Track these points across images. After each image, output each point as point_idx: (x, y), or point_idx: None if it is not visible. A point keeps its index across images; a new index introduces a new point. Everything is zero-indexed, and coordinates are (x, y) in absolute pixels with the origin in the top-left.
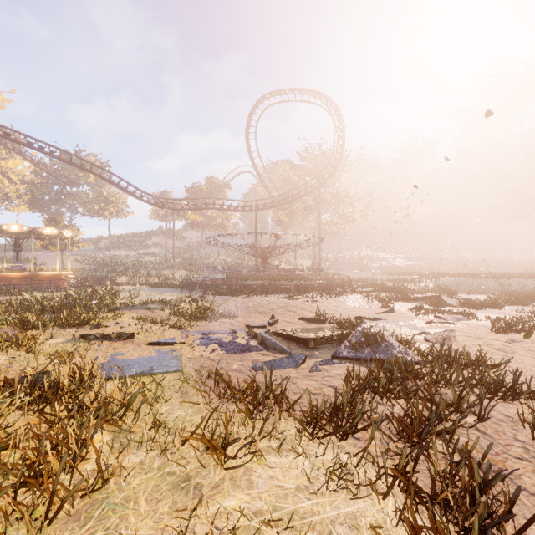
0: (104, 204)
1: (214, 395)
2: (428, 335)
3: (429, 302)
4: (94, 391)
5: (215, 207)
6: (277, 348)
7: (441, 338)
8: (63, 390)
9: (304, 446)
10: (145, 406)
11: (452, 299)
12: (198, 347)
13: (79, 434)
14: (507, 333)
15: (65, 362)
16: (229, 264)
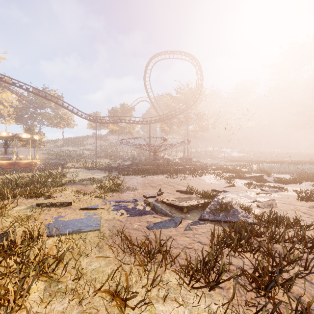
0: (59, 119)
1: (120, 249)
2: (259, 203)
3: (255, 179)
4: (37, 248)
5: (125, 121)
6: (163, 212)
7: (267, 205)
8: (16, 248)
9: (183, 295)
10: (73, 259)
11: (269, 178)
12: (112, 212)
13: (16, 291)
14: (308, 201)
15: (23, 223)
16: (134, 155)
